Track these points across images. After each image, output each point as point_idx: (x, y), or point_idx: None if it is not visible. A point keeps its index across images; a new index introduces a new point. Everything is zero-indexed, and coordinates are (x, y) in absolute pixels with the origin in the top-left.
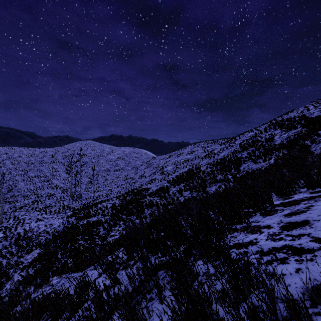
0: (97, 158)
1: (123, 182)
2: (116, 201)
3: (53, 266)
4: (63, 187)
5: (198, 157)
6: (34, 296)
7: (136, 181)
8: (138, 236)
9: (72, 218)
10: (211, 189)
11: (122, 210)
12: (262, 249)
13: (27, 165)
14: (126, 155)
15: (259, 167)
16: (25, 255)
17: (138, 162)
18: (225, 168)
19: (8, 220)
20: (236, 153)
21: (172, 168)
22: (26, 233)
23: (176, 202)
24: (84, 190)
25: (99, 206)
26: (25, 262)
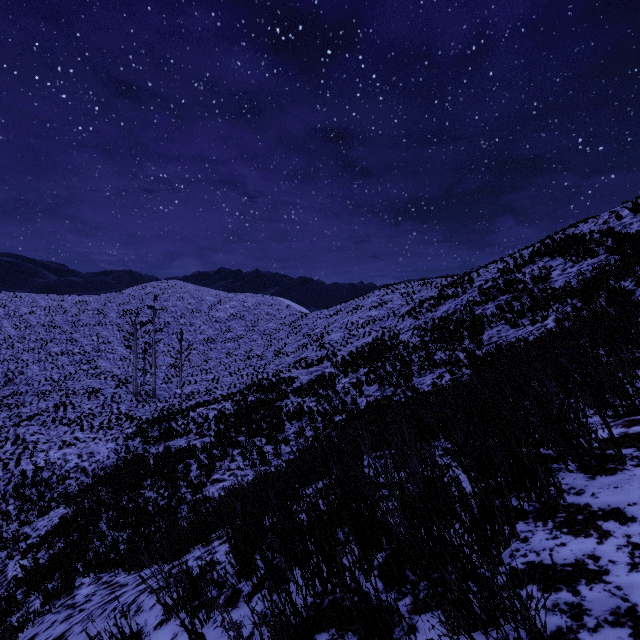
0: (188, 316)
1: (242, 364)
2: (226, 405)
3: (89, 547)
4: (120, 376)
5: (394, 315)
6: (31, 634)
7: (267, 363)
8: (260, 539)
9: (136, 440)
10: (423, 382)
11: (237, 424)
12: (629, 603)
13: (46, 331)
14: (247, 309)
15: (522, 335)
16: (35, 519)
17: (273, 324)
18: (452, 338)
19: (2, 445)
20: (473, 306)
21: (341, 337)
22: (39, 473)
23: (350, 409)
24: (162, 382)
25: (191, 415)
26: (33, 536)
